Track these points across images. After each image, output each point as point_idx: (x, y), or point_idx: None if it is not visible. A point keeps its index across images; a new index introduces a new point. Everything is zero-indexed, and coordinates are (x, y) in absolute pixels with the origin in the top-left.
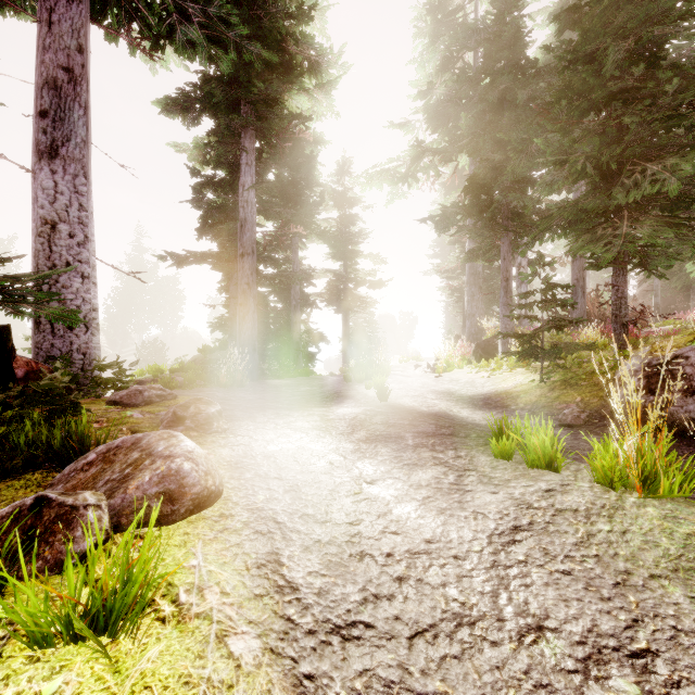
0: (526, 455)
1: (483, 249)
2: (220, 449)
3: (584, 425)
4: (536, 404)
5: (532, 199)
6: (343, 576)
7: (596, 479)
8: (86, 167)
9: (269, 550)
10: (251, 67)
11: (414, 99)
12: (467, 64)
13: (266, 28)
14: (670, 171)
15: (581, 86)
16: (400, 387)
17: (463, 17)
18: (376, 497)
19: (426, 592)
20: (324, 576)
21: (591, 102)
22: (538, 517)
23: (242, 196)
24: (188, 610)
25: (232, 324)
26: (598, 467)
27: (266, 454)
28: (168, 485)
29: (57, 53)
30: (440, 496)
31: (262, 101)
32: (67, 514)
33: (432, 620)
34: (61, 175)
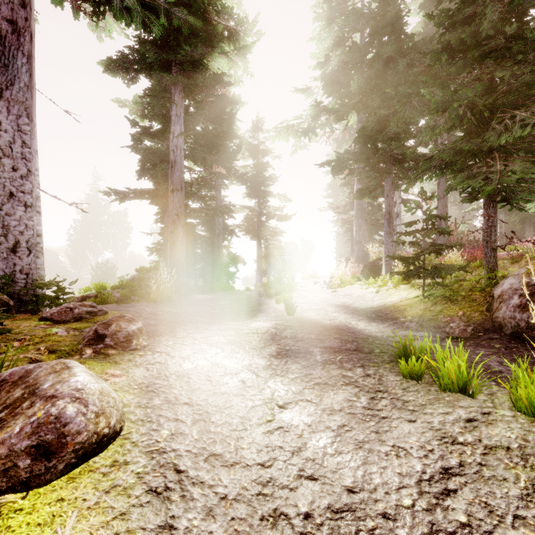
0: (437, 377)
1: (370, 188)
2: (135, 368)
3: (471, 337)
4: (423, 317)
5: (410, 148)
6: None
7: (519, 407)
8: (29, 109)
9: (162, 521)
10: (179, 34)
11: (314, 68)
12: (355, 43)
13: None
14: None
15: (458, 47)
16: (304, 301)
17: (352, 6)
18: (289, 426)
19: None
20: None
21: (466, 61)
22: (467, 456)
23: (172, 141)
24: None
25: (166, 248)
26: (523, 396)
27: (180, 373)
28: (44, 436)
29: (1, 6)
30: (355, 425)
31: (189, 62)
32: None
33: None
34: (5, 115)
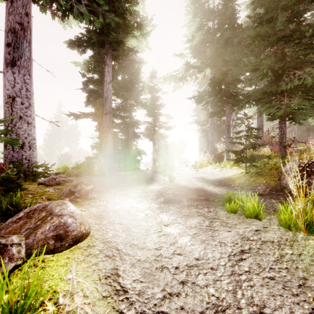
0: (244, 211)
1: (217, 111)
2: (91, 208)
3: (268, 194)
4: (244, 184)
5: (240, 88)
6: (152, 281)
7: (281, 224)
8: (29, 71)
9: (112, 266)
10: (109, 26)
11: (185, 43)
12: (209, 27)
13: (116, 7)
14: (307, 73)
15: (264, 34)
16: (179, 175)
17: (207, 6)
18: (169, 234)
19: (197, 290)
20: (142, 282)
21: (269, 42)
22: (253, 245)
23: (105, 86)
24: (63, 309)
25: (101, 146)
26: (282, 218)
27: (114, 210)
28: (59, 231)
29: (15, 16)
30: (201, 233)
31: (115, 42)
32: (1, 249)
33: (201, 309)
34: (17, 74)
